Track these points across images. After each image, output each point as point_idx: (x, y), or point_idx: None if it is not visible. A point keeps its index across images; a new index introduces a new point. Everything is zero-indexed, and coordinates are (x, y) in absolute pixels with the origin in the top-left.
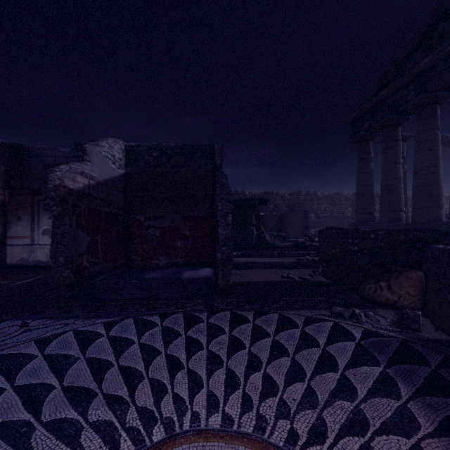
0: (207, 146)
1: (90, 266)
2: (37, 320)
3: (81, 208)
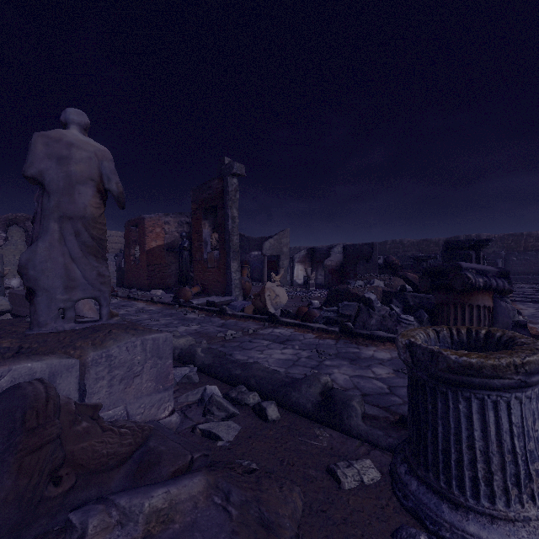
0: (370, 243)
1: (331, 283)
2: (323, 289)
3: (330, 269)
